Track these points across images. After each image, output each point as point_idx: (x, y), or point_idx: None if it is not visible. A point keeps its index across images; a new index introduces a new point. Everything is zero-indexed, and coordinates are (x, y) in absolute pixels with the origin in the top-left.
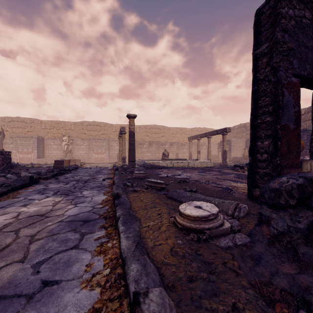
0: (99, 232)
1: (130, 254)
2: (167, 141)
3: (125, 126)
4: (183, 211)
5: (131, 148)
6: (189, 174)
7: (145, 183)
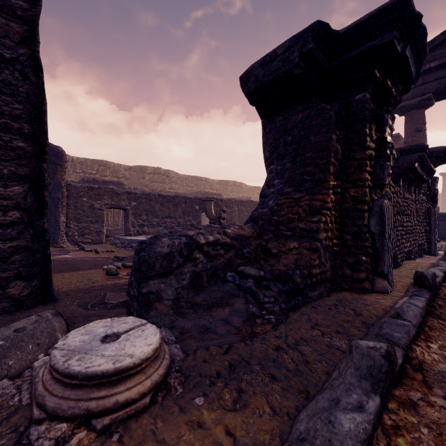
0: None
1: None
2: None
3: None
4: (137, 357)
5: None
6: None
7: None
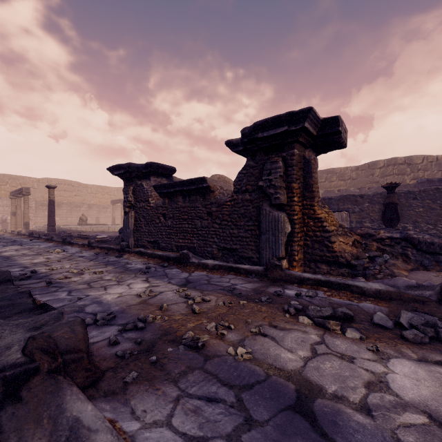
0: (67, 246)
1: (84, 243)
2: (83, 202)
3: (13, 177)
4: (97, 237)
5: (51, 214)
6: (106, 234)
7: (77, 236)
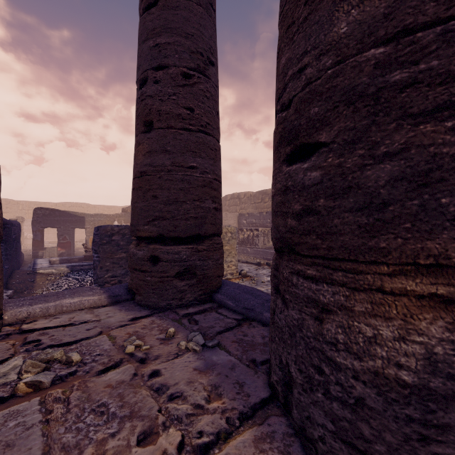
0: None
1: None
2: None
3: (37, 204)
4: None
5: None
6: None
7: None
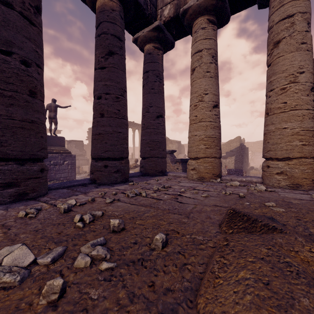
0: None
1: None
2: None
3: None
4: None
5: None
6: None
7: None
